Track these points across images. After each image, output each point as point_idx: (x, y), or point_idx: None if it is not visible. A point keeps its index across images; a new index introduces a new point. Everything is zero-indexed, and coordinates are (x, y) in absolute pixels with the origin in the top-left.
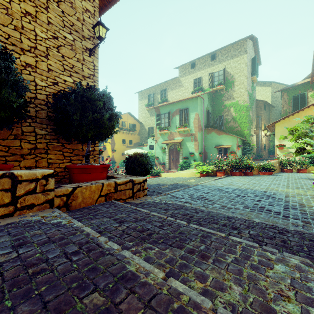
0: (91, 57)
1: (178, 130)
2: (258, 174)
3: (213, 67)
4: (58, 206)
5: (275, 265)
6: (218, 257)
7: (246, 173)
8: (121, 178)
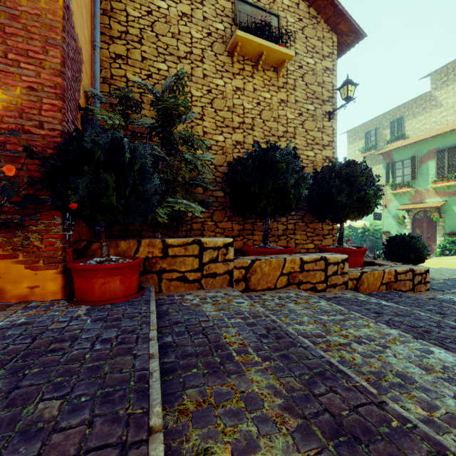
0: (330, 121)
1: (433, 186)
2: None
3: None
4: (350, 289)
5: None
6: None
7: None
8: (394, 265)
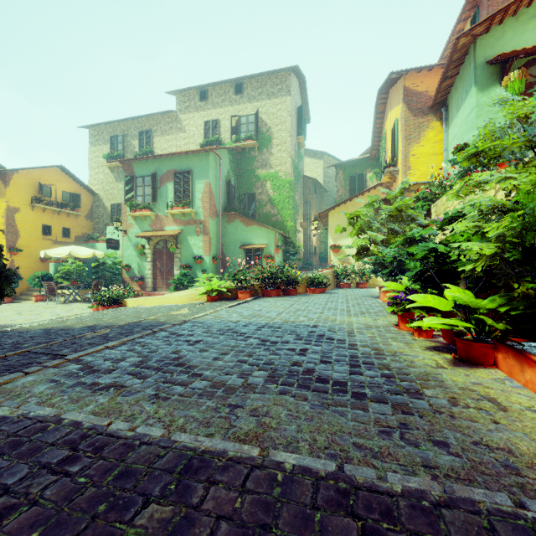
0: None
1: (171, 212)
2: (305, 292)
3: (238, 107)
4: None
5: None
6: None
7: (287, 291)
8: None
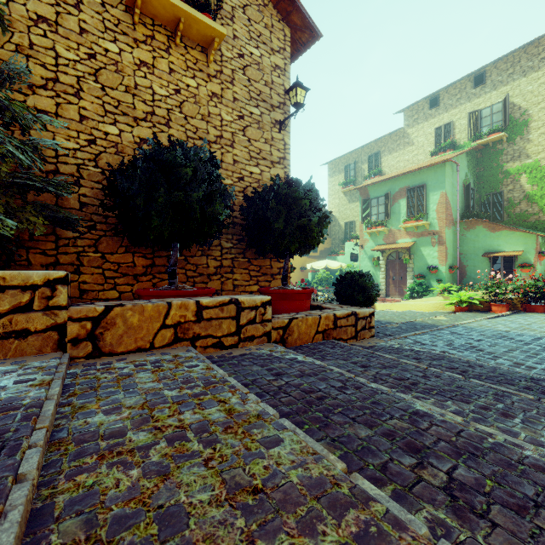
0: (281, 133)
1: (404, 226)
2: None
3: (478, 100)
4: (274, 341)
5: None
6: (528, 418)
7: None
8: (338, 309)
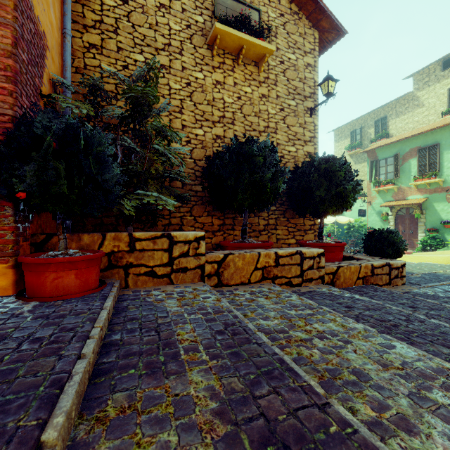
0: (311, 117)
1: (415, 184)
2: None
3: None
4: (326, 283)
5: None
6: None
7: None
8: (371, 260)
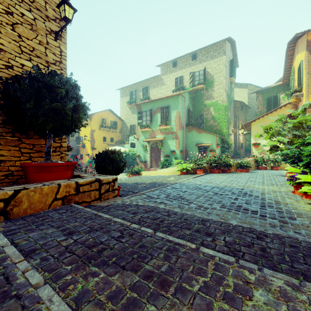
0: (57, 41)
1: (159, 128)
2: (235, 171)
3: (193, 67)
4: None
5: (255, 291)
6: (182, 283)
7: (224, 170)
8: (87, 177)
